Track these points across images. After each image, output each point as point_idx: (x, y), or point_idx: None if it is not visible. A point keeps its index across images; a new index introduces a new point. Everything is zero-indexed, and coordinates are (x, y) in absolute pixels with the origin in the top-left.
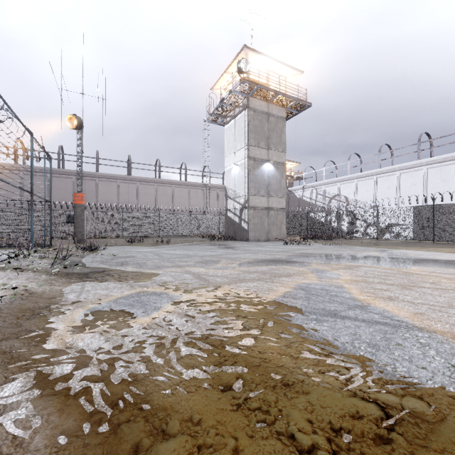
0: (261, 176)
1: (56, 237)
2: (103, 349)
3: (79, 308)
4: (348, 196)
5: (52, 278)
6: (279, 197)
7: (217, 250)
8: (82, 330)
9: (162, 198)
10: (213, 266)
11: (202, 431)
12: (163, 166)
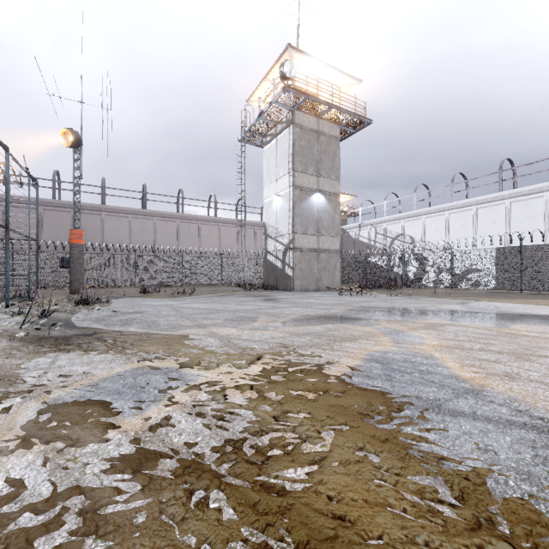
0: (310, 210)
1: (49, 287)
2: (37, 496)
3: (32, 401)
4: (414, 236)
5: (15, 345)
6: (331, 236)
7: (255, 303)
8: (18, 448)
9: (186, 238)
10: (249, 326)
11: None
12: (187, 198)
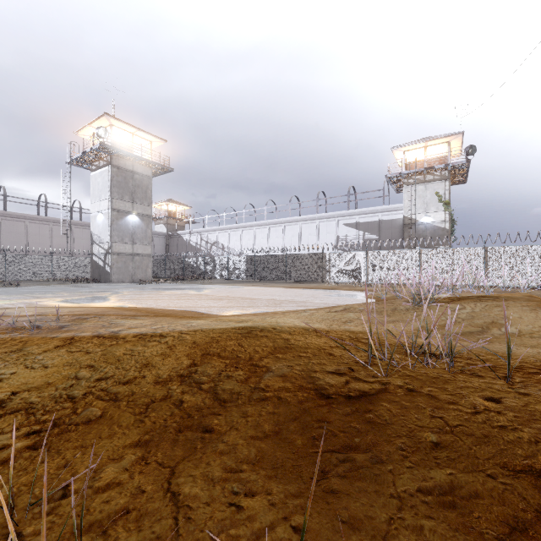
0: (126, 226)
1: None
2: None
3: None
4: (224, 244)
5: None
6: (144, 244)
7: (68, 289)
8: None
9: (9, 235)
10: (51, 294)
11: (21, 307)
12: (10, 196)
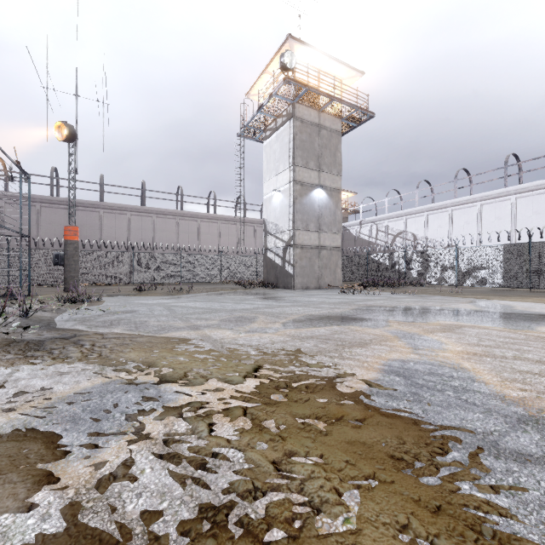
0: (311, 206)
1: (45, 284)
2: None
3: None
4: (416, 233)
5: None
6: (333, 232)
7: (254, 302)
8: None
9: (185, 235)
10: (246, 328)
11: None
12: (186, 195)
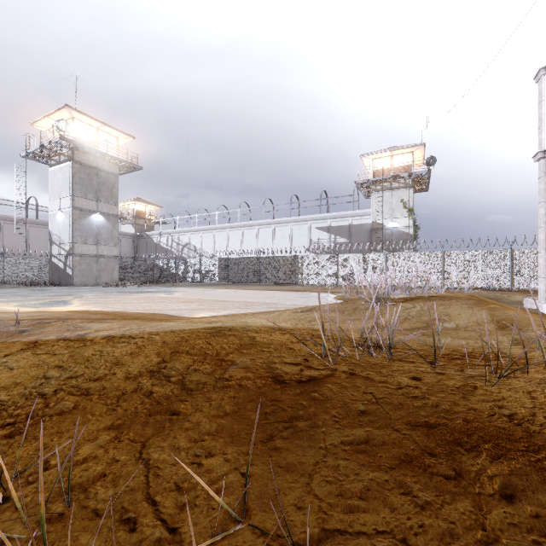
0: (90, 226)
1: None
2: None
3: None
4: (196, 245)
5: None
6: (110, 245)
7: (23, 292)
8: None
9: None
10: (5, 299)
11: None
12: None
